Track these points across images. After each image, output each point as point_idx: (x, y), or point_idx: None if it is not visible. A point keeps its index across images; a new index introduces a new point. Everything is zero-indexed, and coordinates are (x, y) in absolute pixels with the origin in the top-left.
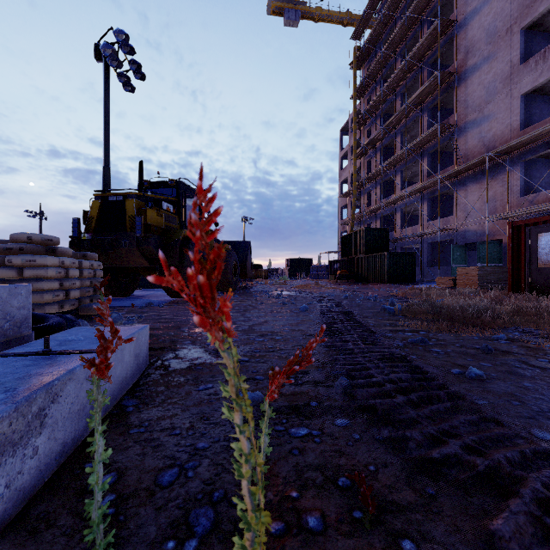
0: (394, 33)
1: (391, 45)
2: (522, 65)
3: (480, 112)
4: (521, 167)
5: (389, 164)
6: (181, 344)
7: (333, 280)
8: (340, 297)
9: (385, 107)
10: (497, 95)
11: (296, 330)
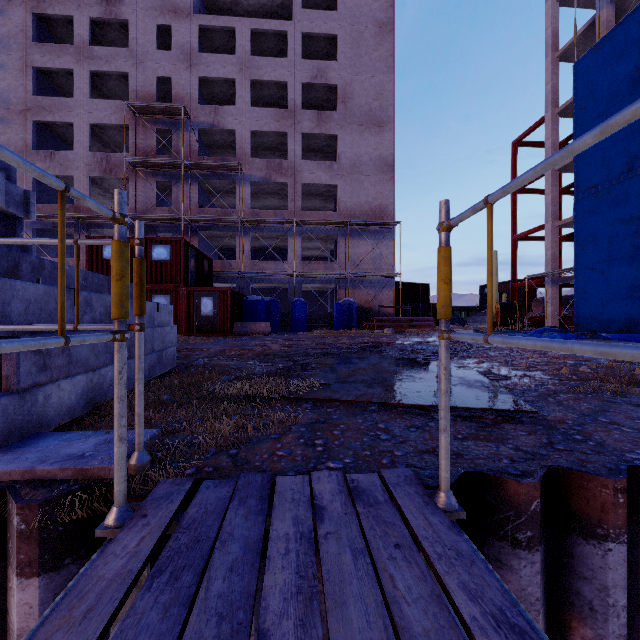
0: None
1: None
2: (34, 151)
3: None
4: (34, 232)
5: None
6: None
7: None
8: None
9: None
10: None
11: None
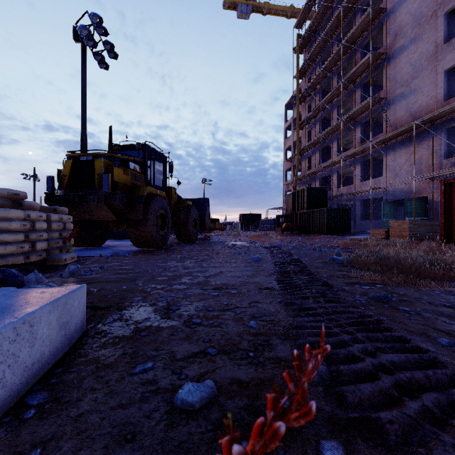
0: (332, 21)
1: (329, 31)
2: (445, 45)
3: (407, 86)
4: (444, 133)
5: (327, 133)
6: (131, 300)
7: (279, 232)
8: (288, 247)
9: (323, 85)
10: (422, 72)
11: (251, 282)
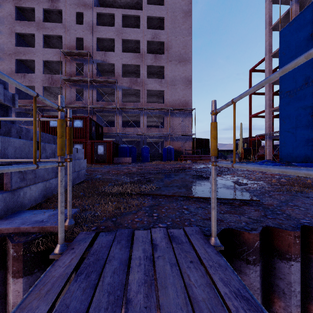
0: None
1: None
2: (16, 73)
3: None
4: (15, 113)
5: None
6: None
7: None
8: None
9: None
10: None
11: None
